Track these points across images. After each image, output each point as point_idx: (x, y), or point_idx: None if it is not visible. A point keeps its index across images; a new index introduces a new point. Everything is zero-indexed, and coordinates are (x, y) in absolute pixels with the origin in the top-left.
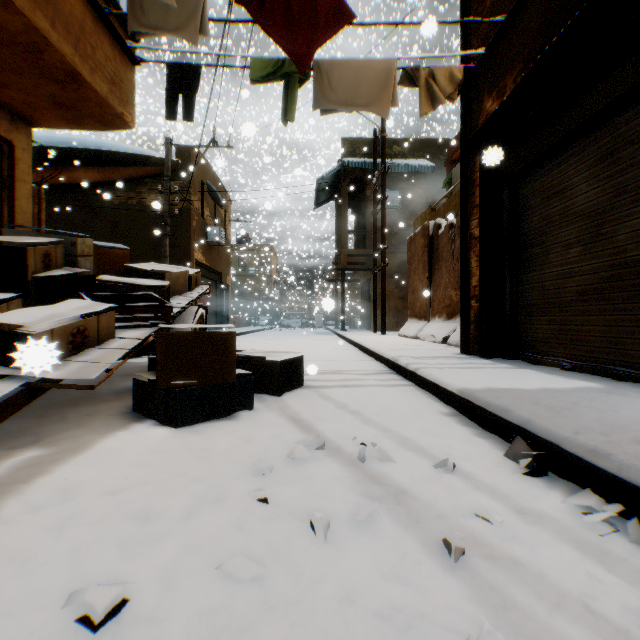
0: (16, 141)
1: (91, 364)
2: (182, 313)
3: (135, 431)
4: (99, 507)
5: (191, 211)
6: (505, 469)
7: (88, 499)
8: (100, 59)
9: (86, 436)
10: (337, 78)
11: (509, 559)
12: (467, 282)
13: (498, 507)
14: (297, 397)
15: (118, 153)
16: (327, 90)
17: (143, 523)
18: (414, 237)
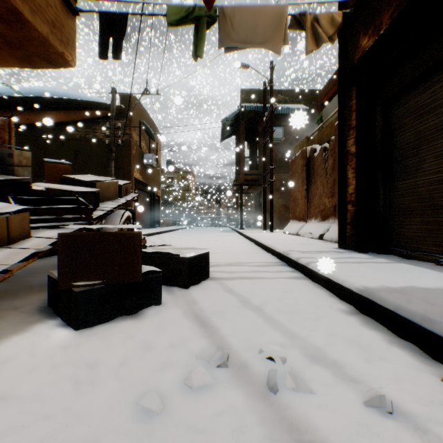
0: None
1: None
2: (111, 215)
3: (35, 333)
4: None
5: (131, 142)
6: None
7: None
8: (41, 4)
9: None
10: (238, 21)
11: None
12: (344, 190)
13: None
14: (203, 290)
15: (79, 101)
16: (230, 31)
17: None
18: (295, 159)
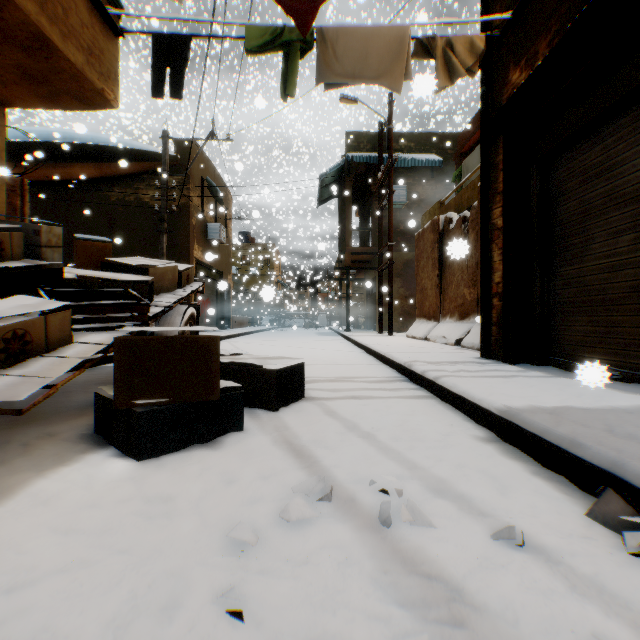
0: None
1: (27, 379)
2: (169, 313)
3: (86, 465)
4: None
5: (190, 208)
6: (598, 541)
7: None
8: (74, 24)
9: (17, 474)
10: (343, 47)
11: None
12: (488, 278)
13: (625, 636)
14: (297, 413)
15: (115, 148)
16: (332, 61)
17: None
18: (422, 233)
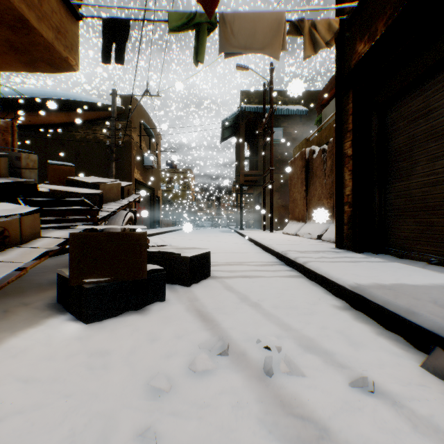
0: None
1: (4, 263)
2: (114, 216)
3: (48, 327)
4: None
5: (132, 143)
6: (431, 388)
7: None
8: (46, 11)
9: None
10: (238, 27)
11: None
12: (341, 192)
13: None
14: (204, 288)
15: (79, 102)
16: (230, 37)
17: None
18: (294, 160)
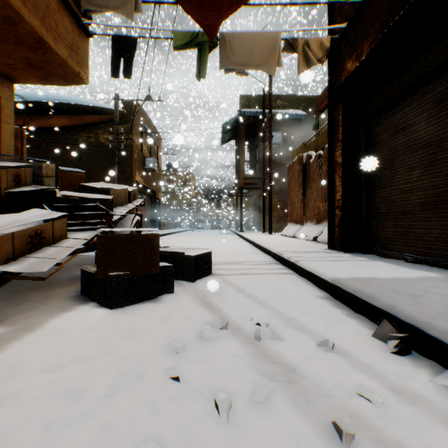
0: (1, 93)
1: (45, 259)
2: (123, 219)
3: (80, 312)
4: (36, 385)
5: (133, 147)
6: (375, 347)
7: (28, 377)
8: (62, 31)
9: (40, 316)
10: (237, 46)
11: (395, 444)
12: (332, 196)
13: (376, 386)
14: (207, 283)
15: (81, 105)
16: (230, 55)
17: (70, 402)
18: (292, 165)
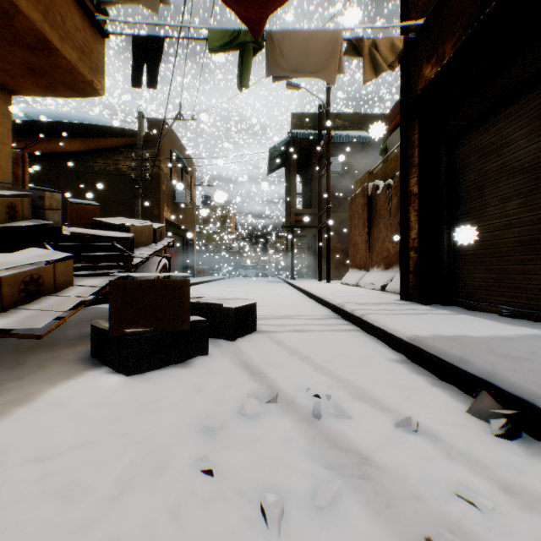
0: None
1: (42, 312)
2: (146, 263)
3: (87, 379)
4: (19, 480)
5: (161, 176)
6: (473, 428)
7: (9, 469)
8: (70, 29)
9: (36, 385)
10: (288, 47)
11: None
12: (406, 235)
13: (480, 484)
14: (251, 342)
15: (98, 126)
16: (279, 58)
17: (63, 505)
18: (355, 197)
